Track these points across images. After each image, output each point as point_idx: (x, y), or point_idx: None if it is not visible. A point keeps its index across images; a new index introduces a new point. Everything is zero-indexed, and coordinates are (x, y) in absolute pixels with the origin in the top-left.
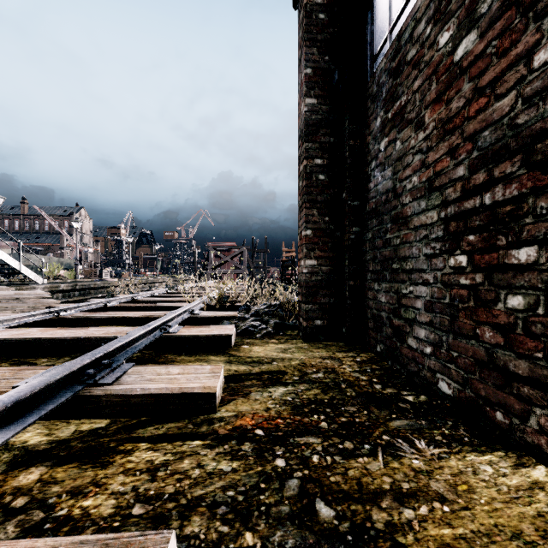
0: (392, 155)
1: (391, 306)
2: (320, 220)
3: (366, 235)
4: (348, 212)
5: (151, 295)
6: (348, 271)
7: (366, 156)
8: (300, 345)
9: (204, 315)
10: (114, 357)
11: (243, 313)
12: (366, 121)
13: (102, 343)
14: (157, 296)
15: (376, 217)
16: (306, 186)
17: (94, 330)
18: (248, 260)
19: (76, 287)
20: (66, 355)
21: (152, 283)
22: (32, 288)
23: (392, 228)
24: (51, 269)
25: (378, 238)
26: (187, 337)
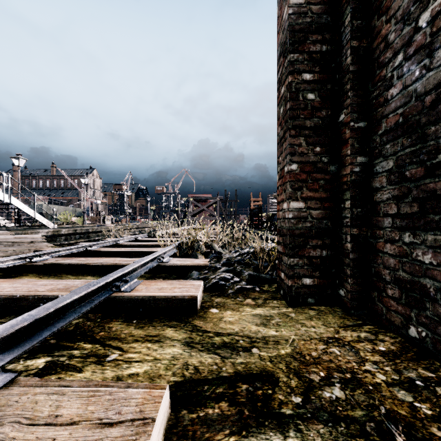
0: None
1: None
2: (309, 151)
3: (382, 164)
4: (351, 137)
5: (134, 239)
6: (350, 216)
7: (382, 54)
8: (285, 311)
9: (172, 263)
10: (3, 350)
11: (214, 262)
12: (380, 6)
13: (40, 304)
14: (140, 240)
15: (406, 133)
16: (290, 108)
17: (42, 283)
18: (221, 209)
19: (76, 231)
20: None
21: (143, 228)
22: (36, 232)
23: None
24: (65, 216)
25: (413, 164)
26: (141, 299)
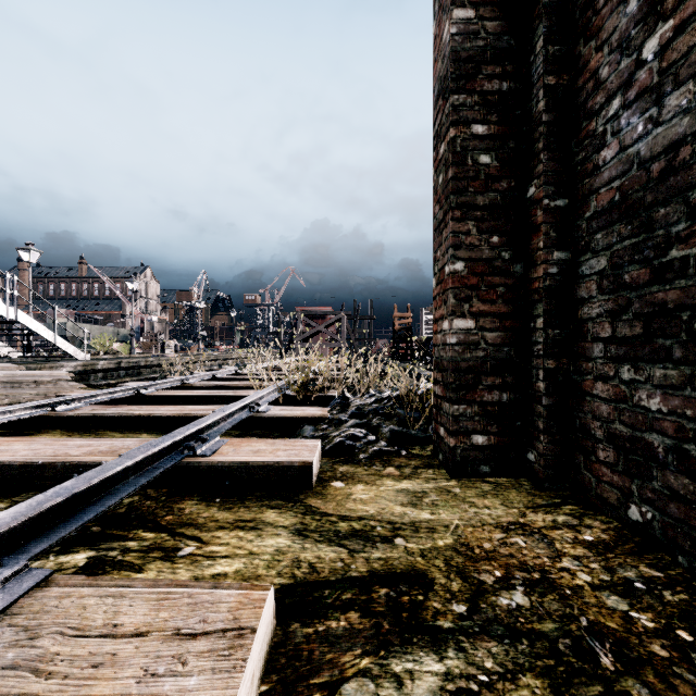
0: (695, 50)
1: (691, 425)
2: (482, 242)
3: (590, 263)
4: (545, 222)
5: (212, 377)
6: (543, 341)
7: (590, 97)
8: (445, 485)
9: (273, 414)
10: (28, 538)
11: (337, 412)
12: (587, 25)
13: (74, 474)
14: (221, 379)
15: (625, 218)
16: (453, 177)
17: (75, 444)
18: (348, 330)
19: (121, 365)
20: (7, 497)
21: (224, 360)
22: (58, 366)
23: (695, 230)
24: (102, 341)
25: (635, 264)
26: (228, 467)
